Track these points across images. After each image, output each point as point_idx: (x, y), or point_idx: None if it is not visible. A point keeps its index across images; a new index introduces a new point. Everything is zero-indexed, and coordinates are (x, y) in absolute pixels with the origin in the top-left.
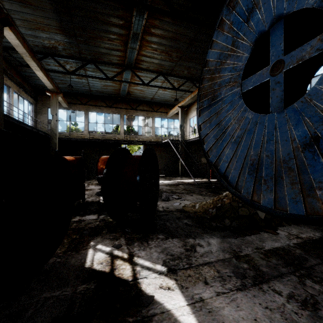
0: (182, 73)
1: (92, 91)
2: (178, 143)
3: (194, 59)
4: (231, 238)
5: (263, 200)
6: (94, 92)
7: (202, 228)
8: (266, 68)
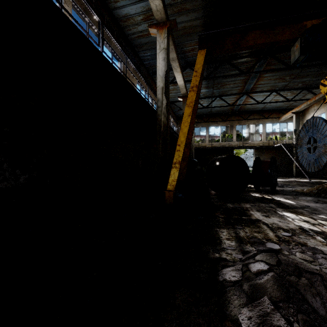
0: (296, 86)
1: (212, 111)
2: (292, 147)
3: (308, 76)
4: (320, 198)
5: (309, 170)
6: (213, 112)
7: (304, 195)
8: (310, 144)
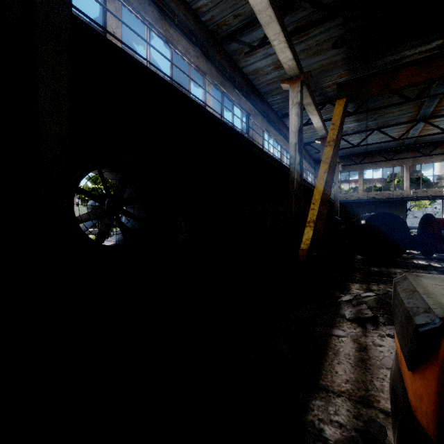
0: None
1: (368, 148)
2: None
3: None
4: None
5: None
6: (370, 149)
7: None
8: None
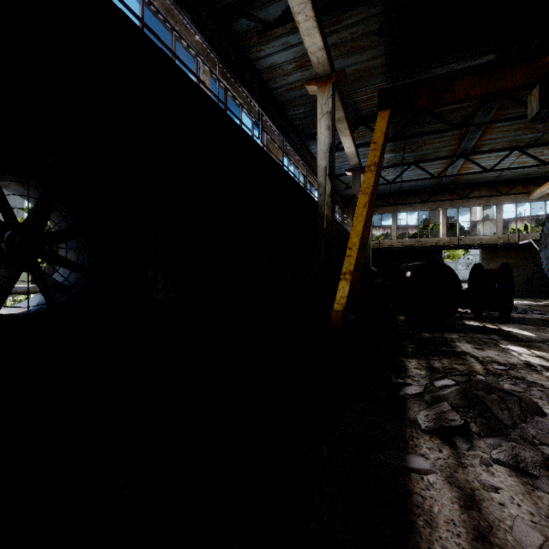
0: None
1: (403, 187)
2: None
3: None
4: None
5: None
6: (404, 188)
7: None
8: None
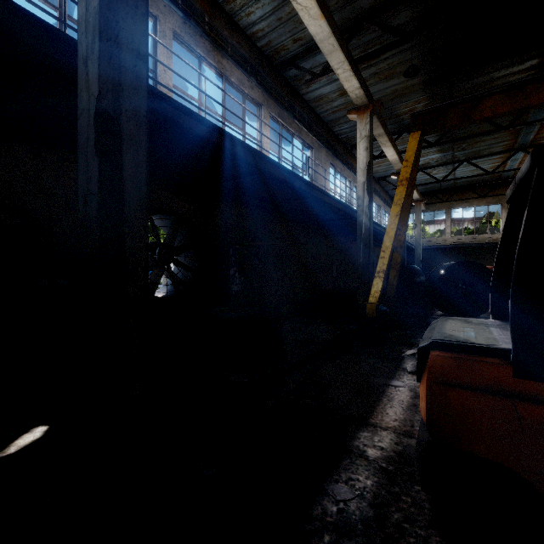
0: None
1: (457, 183)
2: None
3: None
4: None
5: None
6: (459, 183)
7: None
8: None
